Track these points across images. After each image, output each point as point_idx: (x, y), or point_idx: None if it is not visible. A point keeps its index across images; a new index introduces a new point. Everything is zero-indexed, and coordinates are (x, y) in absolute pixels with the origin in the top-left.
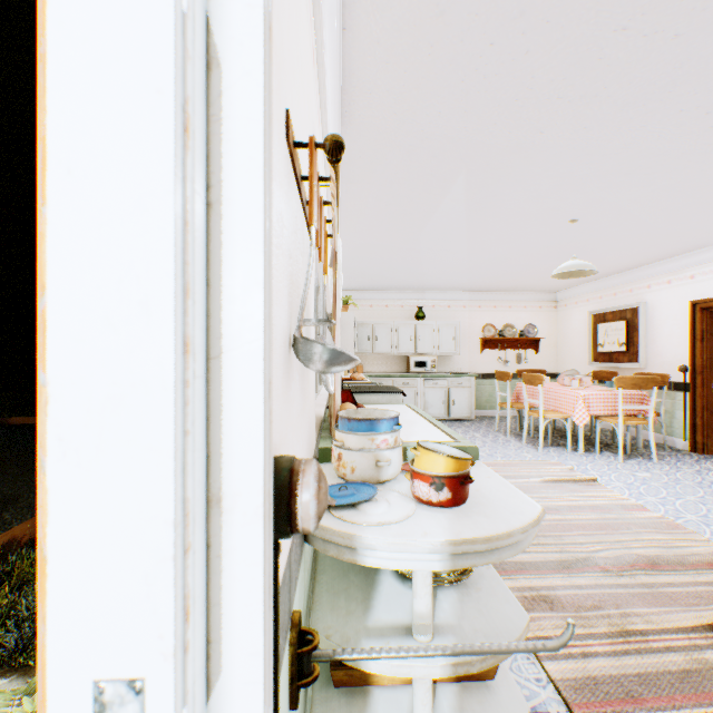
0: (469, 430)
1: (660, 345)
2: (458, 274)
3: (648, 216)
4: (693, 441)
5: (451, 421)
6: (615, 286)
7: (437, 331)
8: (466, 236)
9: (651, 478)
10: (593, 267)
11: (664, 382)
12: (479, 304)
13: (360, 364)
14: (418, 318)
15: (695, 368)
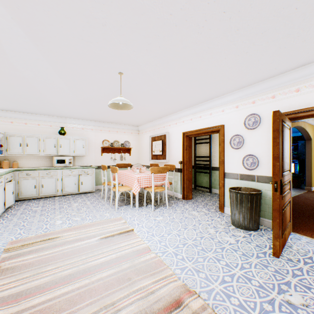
0: (86, 199)
1: (173, 152)
2: (78, 107)
3: (159, 80)
4: (184, 194)
5: (81, 194)
6: (159, 125)
7: (73, 142)
8: (55, 71)
9: (162, 220)
10: (129, 102)
11: (174, 168)
12: (101, 129)
13: (15, 162)
14: (60, 133)
15: (184, 162)
